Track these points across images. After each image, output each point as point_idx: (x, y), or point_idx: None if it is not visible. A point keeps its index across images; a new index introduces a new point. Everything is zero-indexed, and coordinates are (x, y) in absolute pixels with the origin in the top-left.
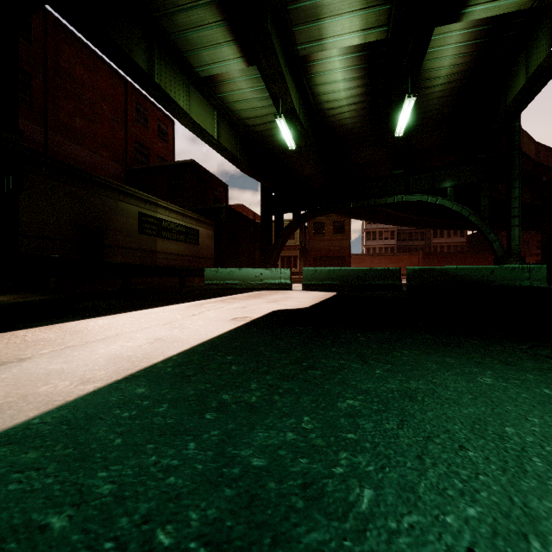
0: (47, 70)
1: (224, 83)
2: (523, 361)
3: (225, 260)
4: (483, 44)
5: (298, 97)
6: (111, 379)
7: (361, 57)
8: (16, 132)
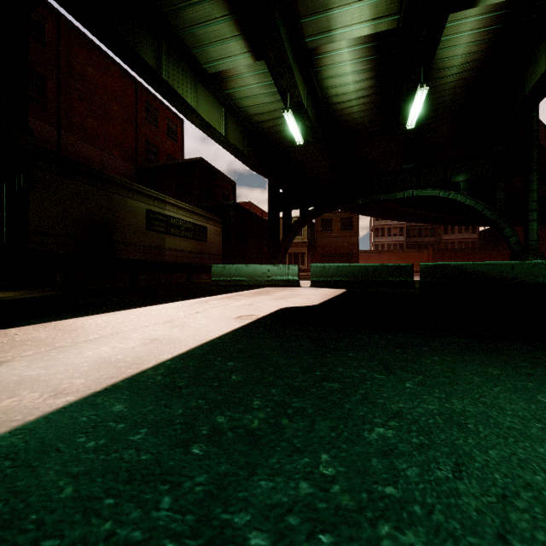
0: (60, 72)
1: (232, 79)
2: None
3: (233, 257)
4: (500, 30)
5: (306, 92)
6: (89, 390)
7: (371, 48)
8: (27, 130)
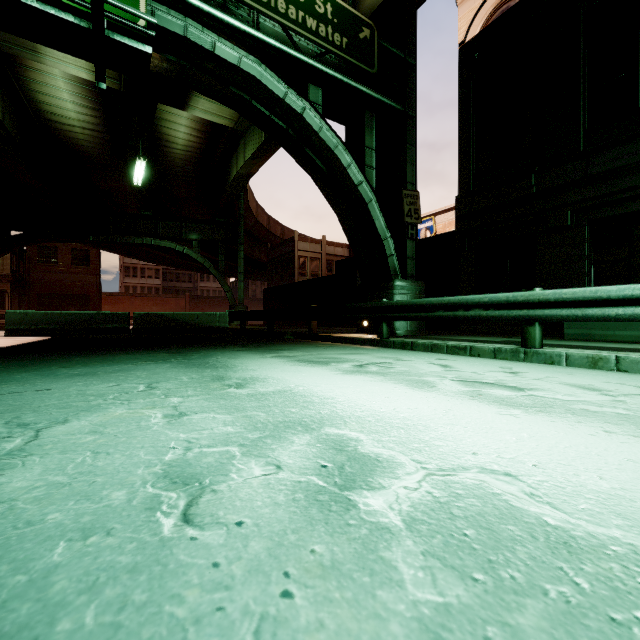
0: None
1: None
2: (111, 354)
3: None
4: (208, 135)
5: (3, 92)
6: None
7: (93, 92)
8: None
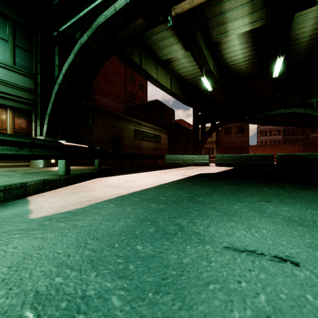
0: None
1: (174, 61)
2: (287, 187)
3: (173, 151)
4: None
5: (213, 62)
6: (157, 184)
7: (250, 36)
8: (92, 100)
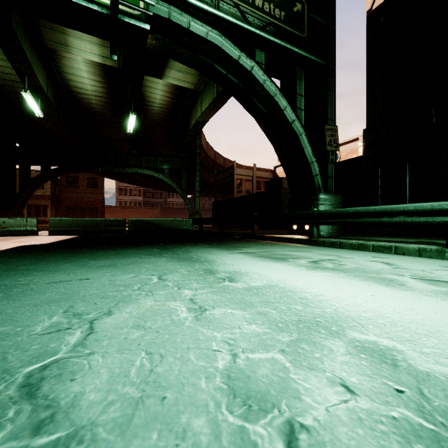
0: None
1: None
2: (120, 249)
3: None
4: (176, 95)
5: (46, 75)
6: None
7: (102, 70)
8: None
